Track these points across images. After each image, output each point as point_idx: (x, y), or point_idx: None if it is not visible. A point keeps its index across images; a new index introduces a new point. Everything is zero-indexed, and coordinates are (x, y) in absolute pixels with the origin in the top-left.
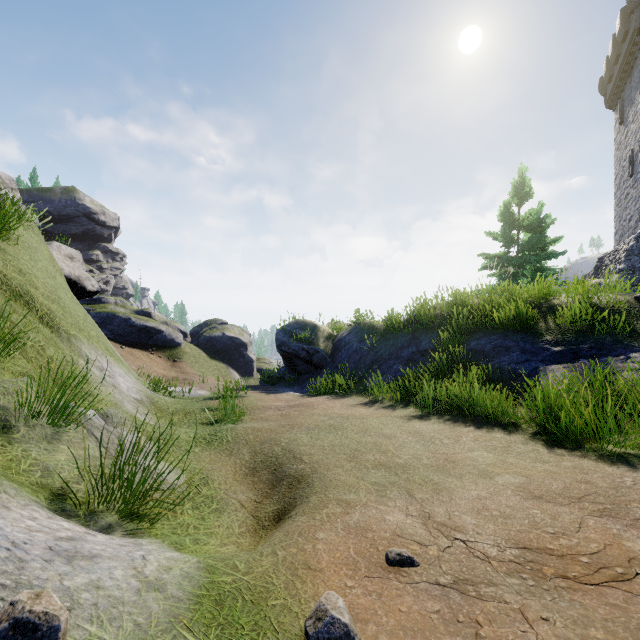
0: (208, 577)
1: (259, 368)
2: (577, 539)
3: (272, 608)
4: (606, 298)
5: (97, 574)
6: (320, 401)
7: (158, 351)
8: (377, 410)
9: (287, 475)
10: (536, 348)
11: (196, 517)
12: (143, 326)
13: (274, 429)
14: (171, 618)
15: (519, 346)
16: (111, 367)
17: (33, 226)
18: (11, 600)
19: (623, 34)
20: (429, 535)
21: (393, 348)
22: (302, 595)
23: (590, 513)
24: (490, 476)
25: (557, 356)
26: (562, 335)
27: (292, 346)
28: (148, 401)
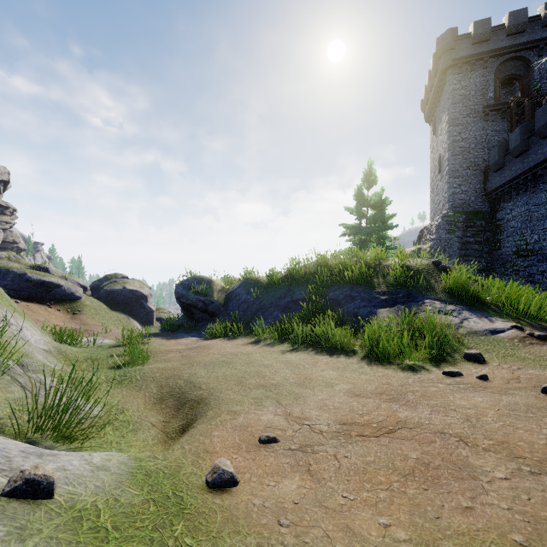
0: (137, 463)
1: (159, 317)
2: (373, 415)
3: (184, 475)
4: (415, 262)
5: (61, 463)
6: (215, 343)
7: (57, 304)
8: (260, 347)
9: (189, 400)
10: (371, 297)
11: (117, 436)
12: (40, 281)
13: (177, 367)
14: (117, 483)
15: (360, 296)
16: (17, 322)
17: None
18: (20, 470)
19: (435, 72)
20: (288, 424)
21: (273, 298)
22: (203, 466)
23: (384, 401)
24: (332, 386)
25: (383, 303)
26: (387, 288)
27: (190, 298)
28: (56, 351)
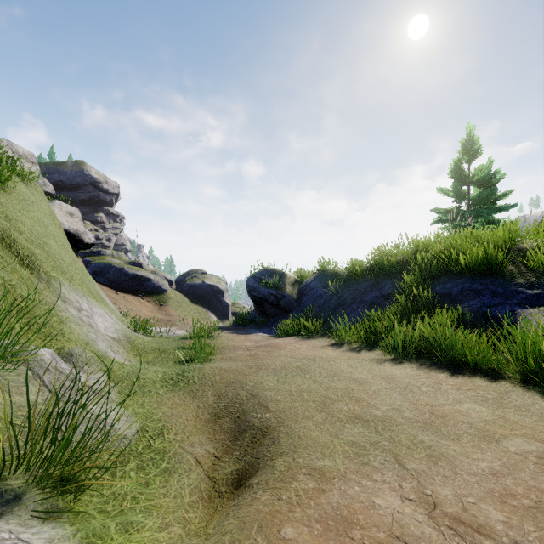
0: None
1: (234, 312)
2: None
3: None
4: None
5: None
6: (287, 342)
7: (147, 296)
8: (344, 352)
9: (250, 425)
10: (509, 291)
11: (138, 482)
12: (135, 275)
13: (241, 370)
14: None
15: (489, 289)
16: (91, 308)
17: (36, 186)
18: None
19: None
20: (443, 540)
21: (356, 293)
22: None
23: None
24: (495, 439)
25: (534, 299)
26: (537, 278)
27: (261, 291)
28: (125, 340)
